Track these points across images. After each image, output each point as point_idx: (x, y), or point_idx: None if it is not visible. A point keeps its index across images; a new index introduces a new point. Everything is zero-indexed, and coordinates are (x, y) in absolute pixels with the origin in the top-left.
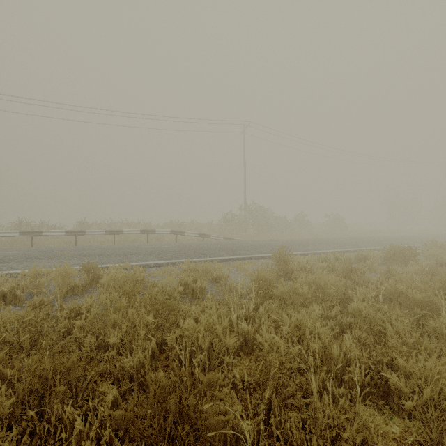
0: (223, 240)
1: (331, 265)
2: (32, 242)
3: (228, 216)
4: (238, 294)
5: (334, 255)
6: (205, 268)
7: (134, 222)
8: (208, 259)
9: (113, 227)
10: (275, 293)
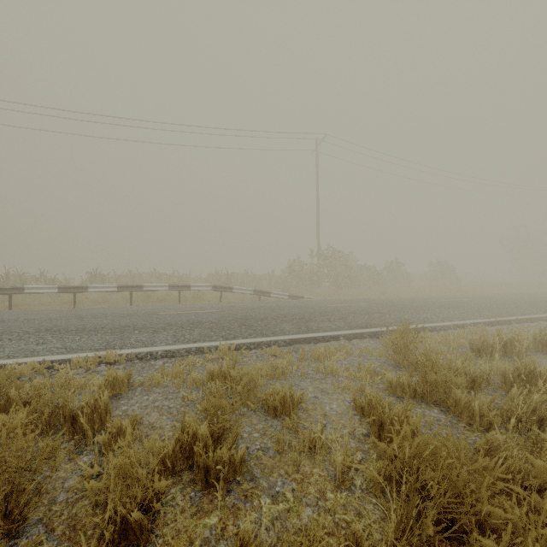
0: (288, 300)
1: (524, 370)
2: (9, 303)
3: (295, 265)
4: (332, 468)
5: (498, 336)
6: (251, 378)
7: (165, 273)
8: (262, 340)
9: (139, 280)
10: (490, 545)
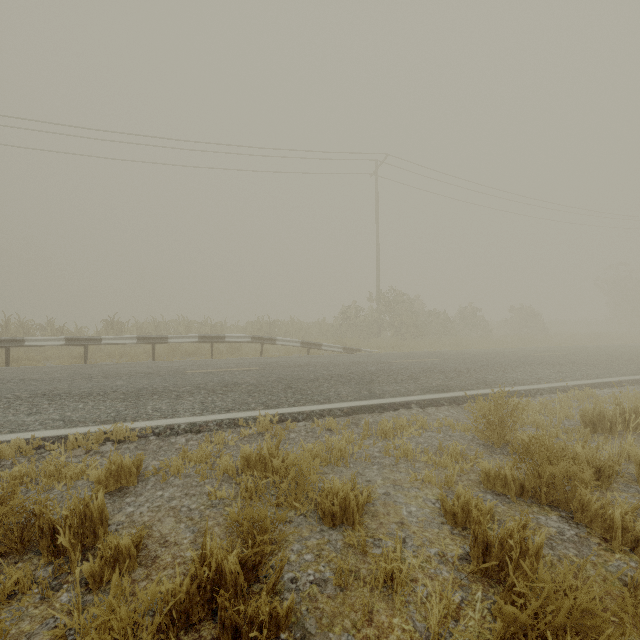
0: (343, 354)
1: None
2: (7, 358)
3: (351, 310)
4: (421, 617)
5: (618, 406)
6: (300, 470)
7: (195, 321)
8: (313, 409)
9: (165, 329)
10: None
